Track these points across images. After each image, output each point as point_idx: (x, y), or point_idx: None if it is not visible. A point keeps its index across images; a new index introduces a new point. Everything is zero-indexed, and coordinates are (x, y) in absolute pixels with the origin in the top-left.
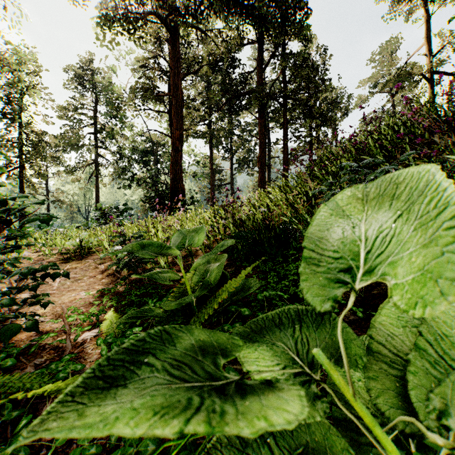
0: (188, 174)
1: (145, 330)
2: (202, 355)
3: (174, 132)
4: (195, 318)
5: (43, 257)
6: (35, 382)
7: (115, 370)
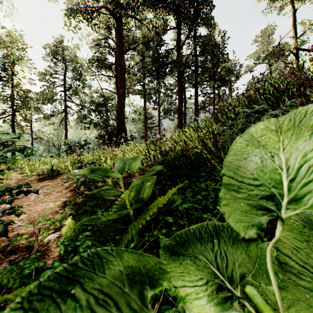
0: (129, 119)
1: (95, 232)
2: (130, 286)
3: (119, 90)
4: (132, 225)
5: (25, 177)
6: (5, 277)
7: (40, 302)
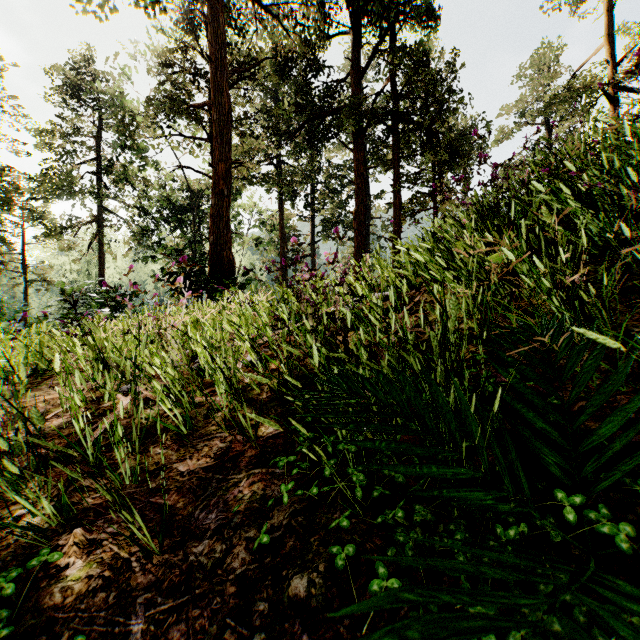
0: (246, 241)
1: None
2: None
3: (216, 165)
4: None
5: None
6: None
7: None
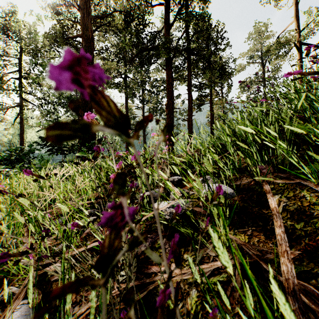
0: None
1: None
2: None
3: None
4: None
5: None
6: None
7: None
